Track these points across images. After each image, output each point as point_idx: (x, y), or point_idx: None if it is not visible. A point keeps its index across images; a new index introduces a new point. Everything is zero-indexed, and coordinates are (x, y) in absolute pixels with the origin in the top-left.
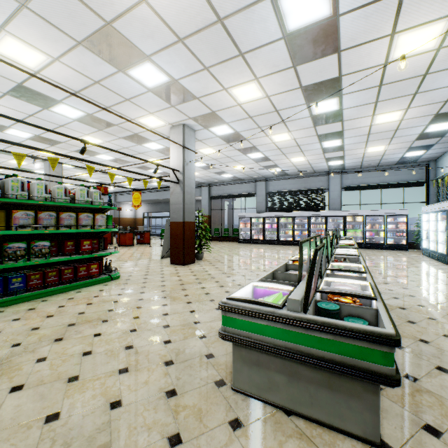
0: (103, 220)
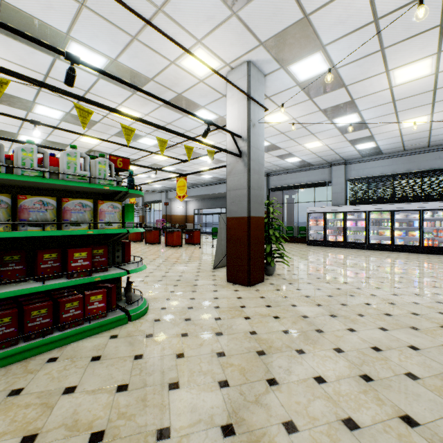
0: (114, 213)
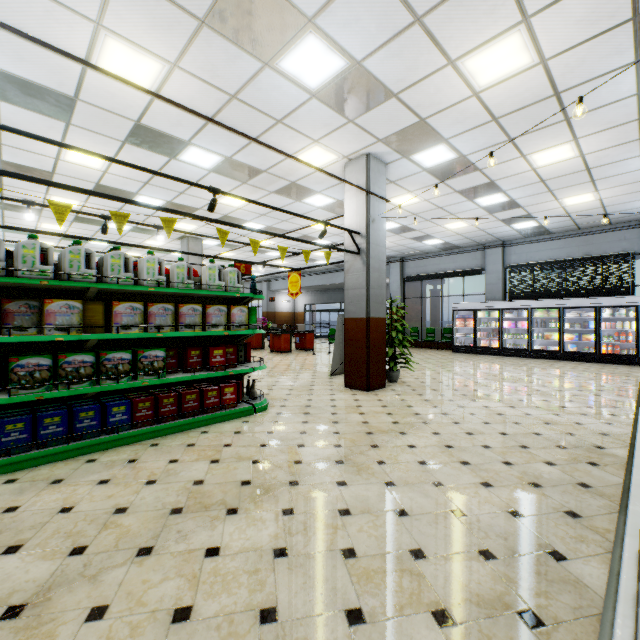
0: (242, 317)
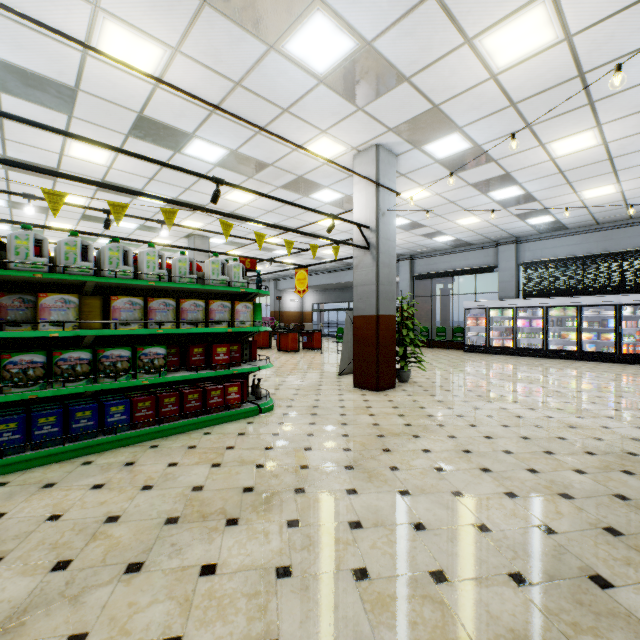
0: (247, 313)
